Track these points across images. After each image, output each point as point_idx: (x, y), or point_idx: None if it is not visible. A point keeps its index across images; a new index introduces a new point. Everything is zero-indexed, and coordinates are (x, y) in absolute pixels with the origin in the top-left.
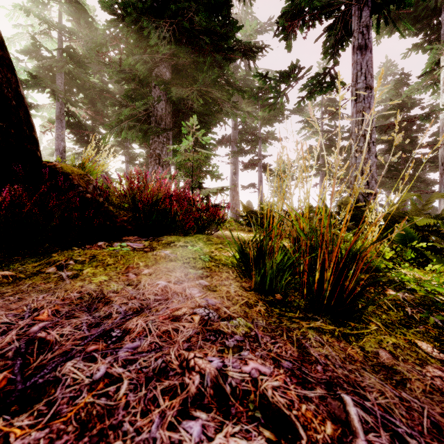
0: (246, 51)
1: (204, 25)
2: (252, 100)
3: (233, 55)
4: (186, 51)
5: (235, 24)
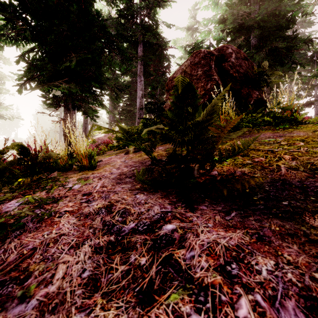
0: (306, 41)
1: (284, 47)
2: (309, 61)
3: (297, 47)
4: (269, 56)
5: (302, 40)
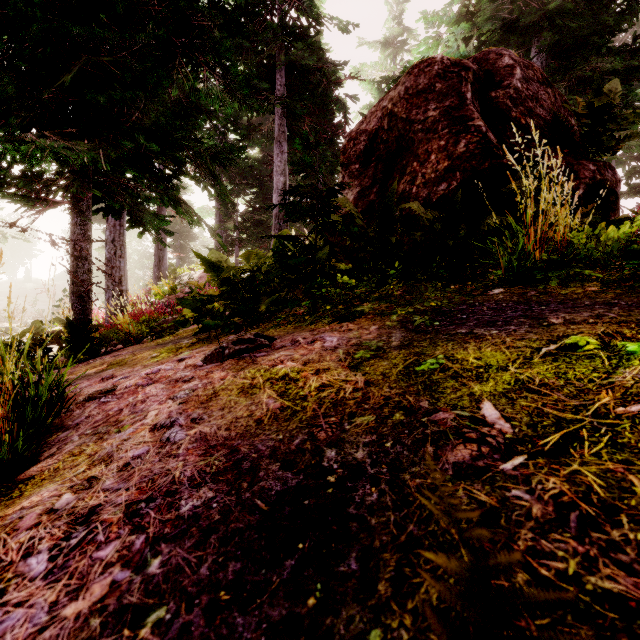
0: None
1: (617, 68)
2: None
3: None
4: (575, 95)
5: None
